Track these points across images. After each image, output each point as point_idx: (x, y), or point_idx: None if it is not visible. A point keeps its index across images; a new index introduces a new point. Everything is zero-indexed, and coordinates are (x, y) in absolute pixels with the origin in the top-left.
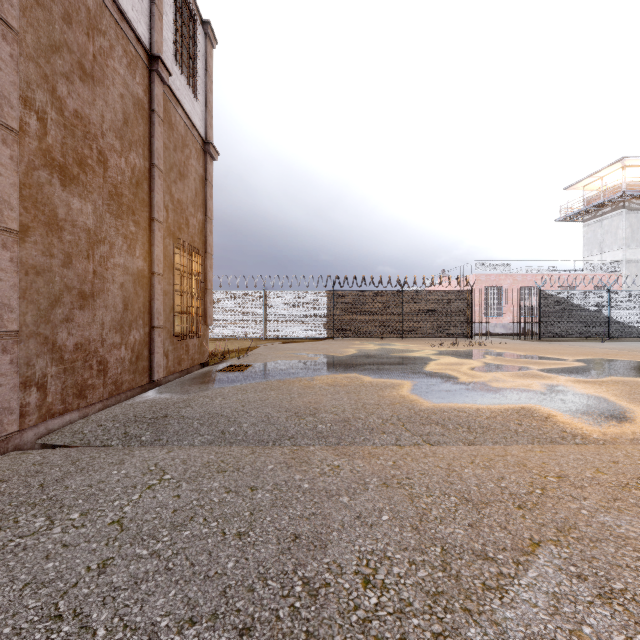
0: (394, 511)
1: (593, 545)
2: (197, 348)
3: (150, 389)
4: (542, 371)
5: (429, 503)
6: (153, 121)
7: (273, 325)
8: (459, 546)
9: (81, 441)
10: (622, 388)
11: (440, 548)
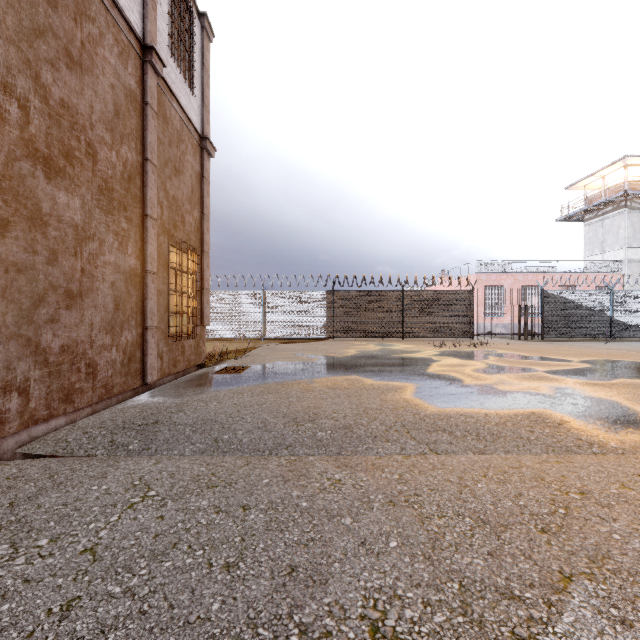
0: (403, 536)
1: (633, 580)
2: (193, 349)
3: (143, 392)
4: (548, 373)
5: (441, 526)
6: (146, 114)
7: (272, 325)
8: (479, 581)
9: (64, 450)
10: (634, 391)
11: (458, 584)
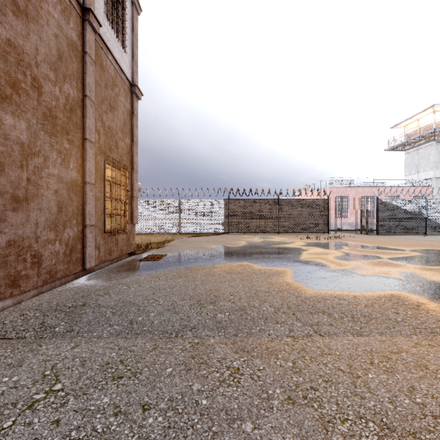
0: None
1: None
2: (125, 241)
3: (83, 275)
4: (391, 260)
5: (347, 434)
6: (85, 61)
7: (185, 224)
8: None
9: None
10: None
11: None
